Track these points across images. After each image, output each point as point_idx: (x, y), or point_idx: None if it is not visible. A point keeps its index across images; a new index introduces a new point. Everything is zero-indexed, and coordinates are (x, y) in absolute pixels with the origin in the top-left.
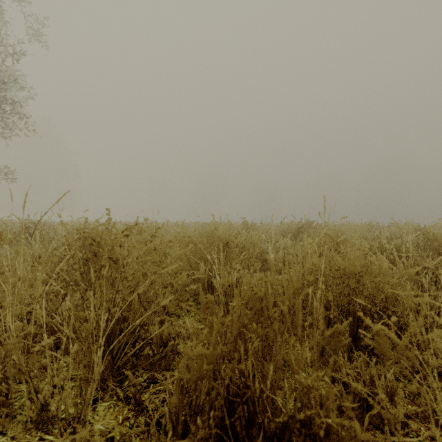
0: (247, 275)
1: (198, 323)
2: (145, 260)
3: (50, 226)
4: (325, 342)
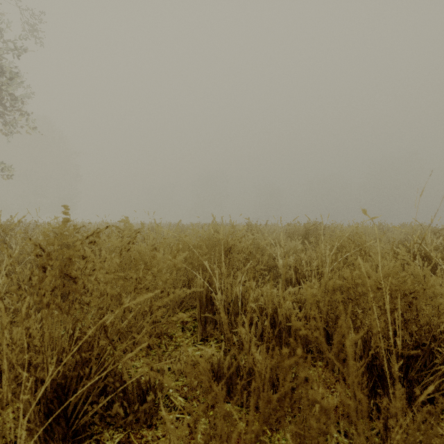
0: (254, 289)
1: (194, 348)
2: (115, 277)
3: (35, 227)
4: (411, 443)
